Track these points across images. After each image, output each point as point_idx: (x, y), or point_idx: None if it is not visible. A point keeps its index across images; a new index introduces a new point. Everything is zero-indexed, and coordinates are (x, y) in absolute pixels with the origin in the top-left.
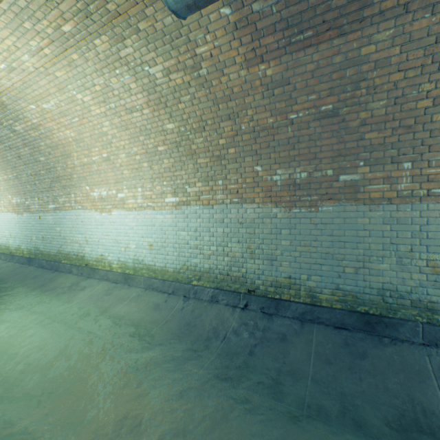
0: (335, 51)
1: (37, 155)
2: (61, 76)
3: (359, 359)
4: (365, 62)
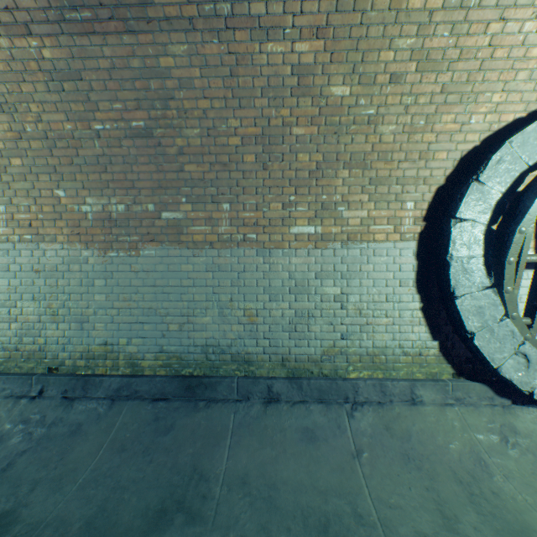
0: (130, 51)
1: None
2: None
3: (162, 436)
4: (169, 77)
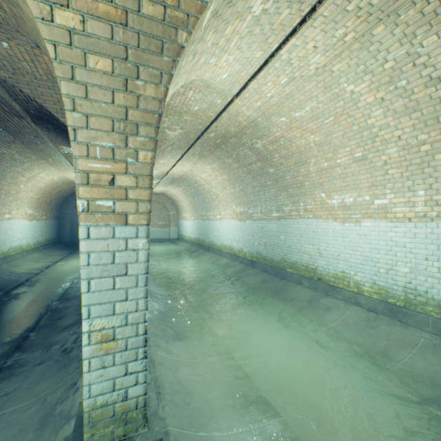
0: None
1: (266, 168)
2: (337, 69)
3: None
4: None
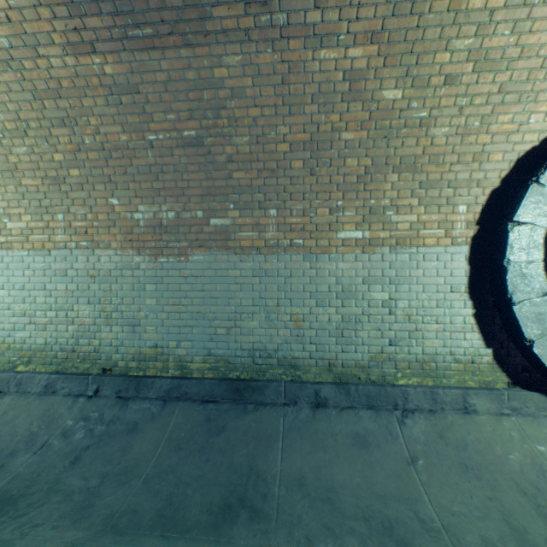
0: (186, 64)
1: None
2: None
3: (215, 436)
4: (222, 87)
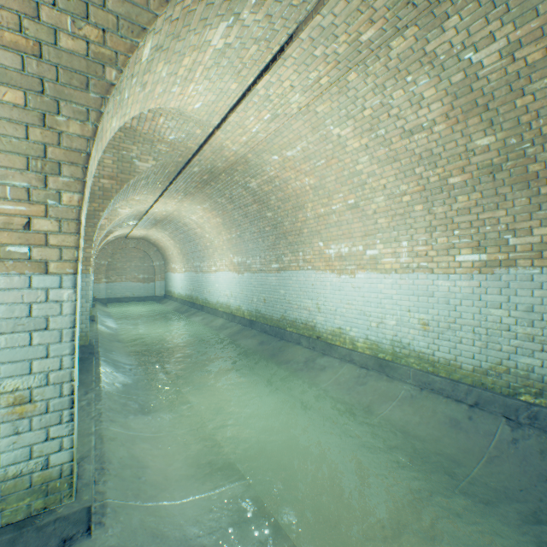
0: None
1: (264, 211)
2: (321, 111)
3: None
4: None
